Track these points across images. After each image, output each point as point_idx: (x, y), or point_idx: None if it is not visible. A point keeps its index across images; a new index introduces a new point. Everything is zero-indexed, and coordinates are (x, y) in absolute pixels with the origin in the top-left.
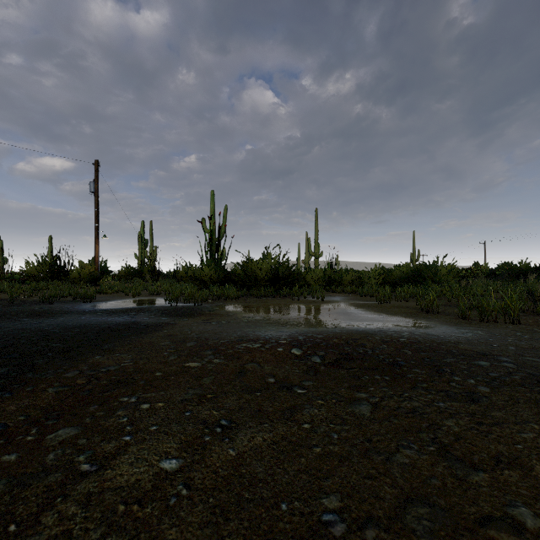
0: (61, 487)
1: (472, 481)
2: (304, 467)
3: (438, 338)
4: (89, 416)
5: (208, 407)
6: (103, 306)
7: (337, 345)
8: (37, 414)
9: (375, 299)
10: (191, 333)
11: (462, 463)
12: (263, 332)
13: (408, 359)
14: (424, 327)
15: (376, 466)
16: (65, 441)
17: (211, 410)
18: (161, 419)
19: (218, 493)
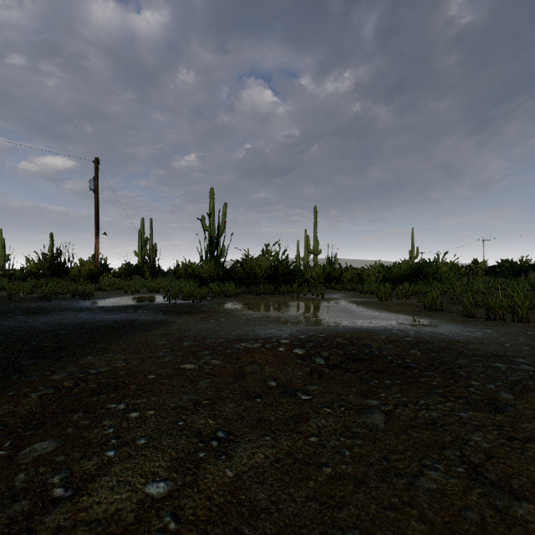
0: (27, 518)
1: (516, 514)
2: (313, 492)
3: (446, 337)
4: (71, 426)
5: (204, 415)
6: (101, 303)
7: (341, 345)
8: (15, 423)
9: (376, 297)
10: (189, 332)
11: (500, 490)
12: (263, 330)
13: (418, 361)
14: (430, 326)
15: (398, 492)
16: (40, 457)
17: (206, 419)
18: (151, 430)
19: (212, 527)
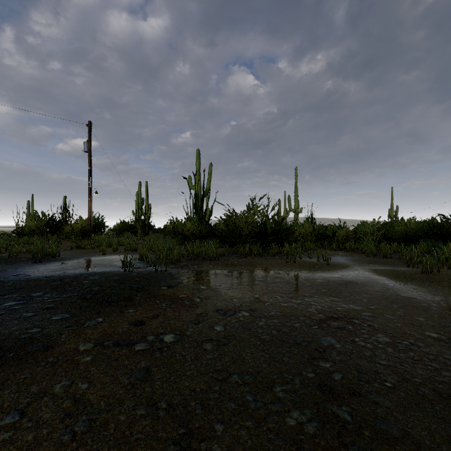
0: None
1: None
2: None
3: None
4: None
5: None
6: (39, 271)
7: None
8: None
9: (398, 263)
10: None
11: None
12: None
13: None
14: None
15: None
16: None
17: None
18: None
19: None
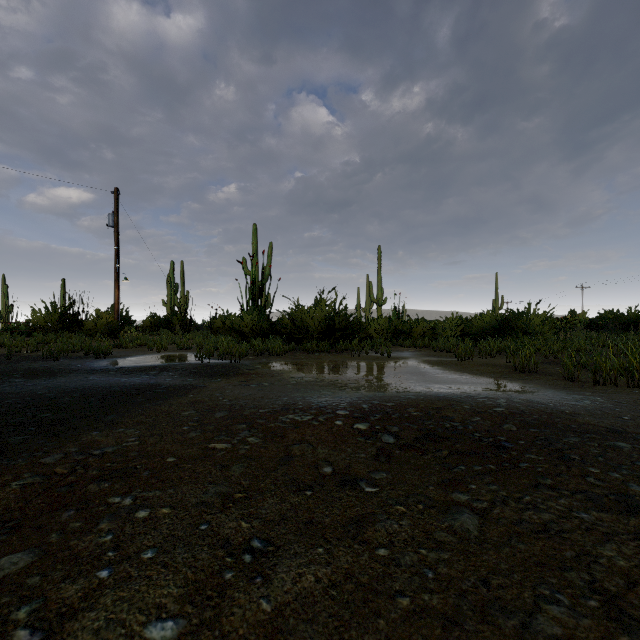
0: None
1: None
2: (384, 637)
3: (546, 407)
4: (57, 530)
5: (235, 515)
6: (119, 363)
7: (415, 417)
8: None
9: (454, 355)
10: (223, 399)
11: None
12: (316, 397)
13: (515, 439)
14: (524, 392)
15: None
16: (6, 579)
17: (238, 521)
18: (162, 538)
19: None
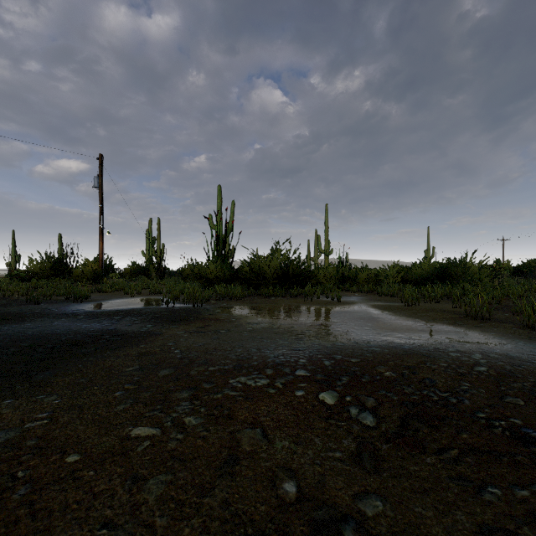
0: None
1: None
2: None
3: (535, 367)
4: None
5: None
6: (91, 307)
7: (389, 381)
8: None
9: (399, 300)
10: (175, 350)
11: None
12: (272, 349)
13: (534, 422)
14: (494, 344)
15: None
16: None
17: None
18: None
19: None
